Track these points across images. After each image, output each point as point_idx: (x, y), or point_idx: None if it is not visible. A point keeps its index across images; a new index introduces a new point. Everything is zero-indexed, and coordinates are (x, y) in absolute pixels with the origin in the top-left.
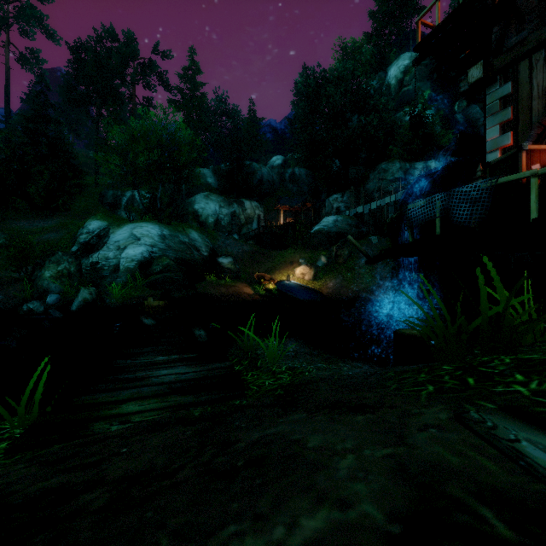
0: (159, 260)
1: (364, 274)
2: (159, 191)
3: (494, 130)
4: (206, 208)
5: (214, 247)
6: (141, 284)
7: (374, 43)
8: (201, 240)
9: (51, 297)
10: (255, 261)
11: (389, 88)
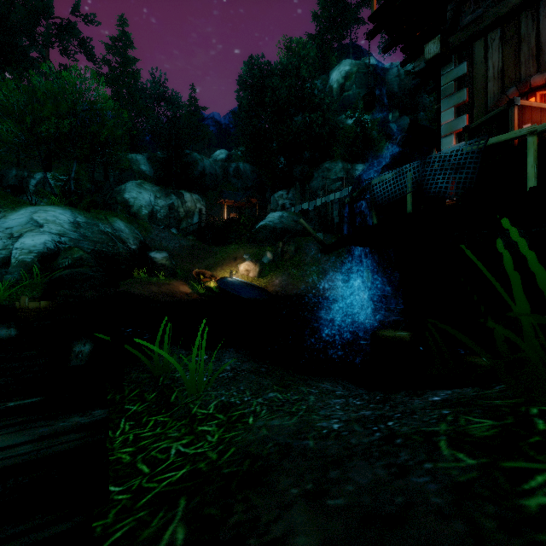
0: (68, 252)
1: (310, 271)
2: (74, 170)
3: (449, 112)
4: (138, 198)
5: (146, 240)
6: (40, 282)
7: (317, 46)
8: (129, 231)
9: None
10: (195, 257)
11: (331, 91)
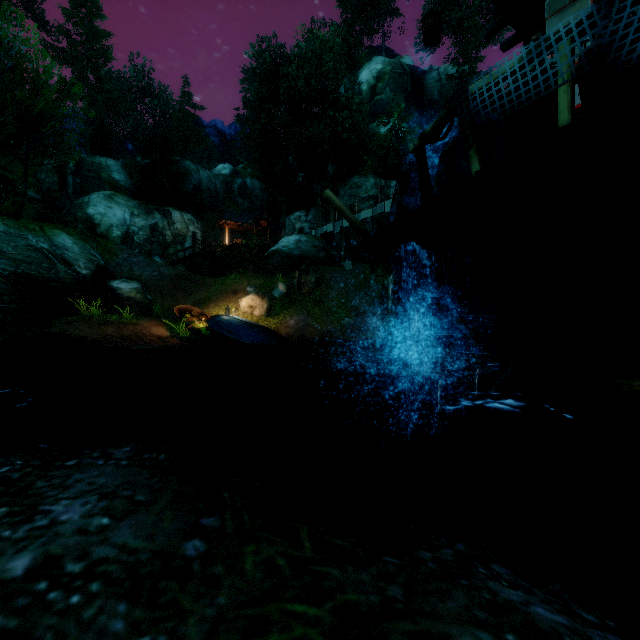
0: None
1: (336, 308)
2: None
3: None
4: (107, 214)
5: (108, 266)
6: None
7: (343, 39)
8: (80, 250)
9: None
10: (180, 290)
11: (360, 94)
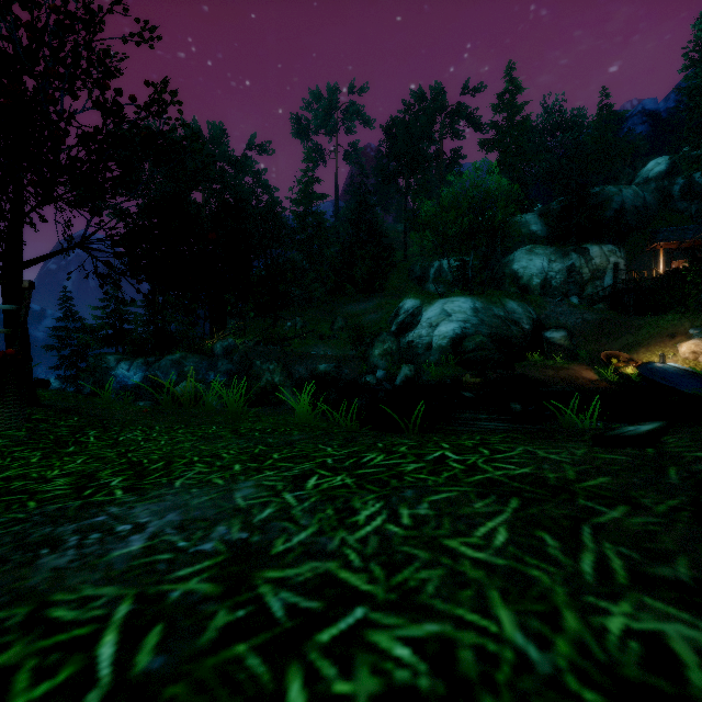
0: (471, 337)
1: None
2: (471, 259)
3: None
4: (528, 267)
5: (539, 318)
6: (453, 363)
7: None
8: (521, 310)
9: (380, 372)
10: (604, 334)
11: None
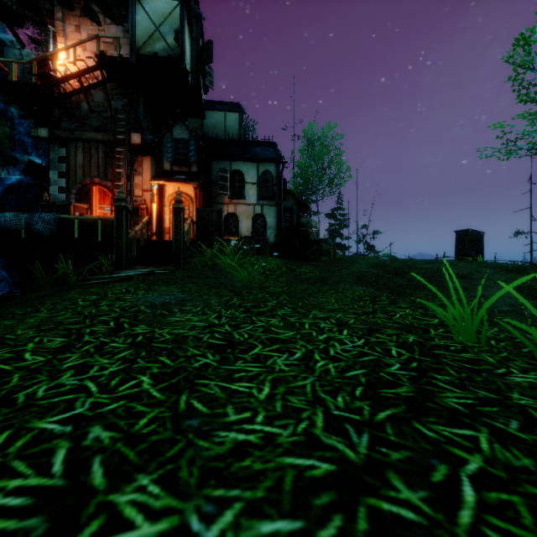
0: None
1: None
2: None
3: (55, 173)
4: None
5: None
6: None
7: None
8: None
9: None
10: None
11: None
